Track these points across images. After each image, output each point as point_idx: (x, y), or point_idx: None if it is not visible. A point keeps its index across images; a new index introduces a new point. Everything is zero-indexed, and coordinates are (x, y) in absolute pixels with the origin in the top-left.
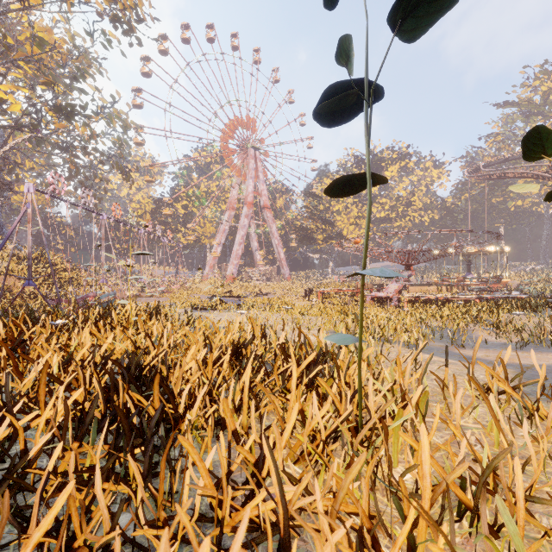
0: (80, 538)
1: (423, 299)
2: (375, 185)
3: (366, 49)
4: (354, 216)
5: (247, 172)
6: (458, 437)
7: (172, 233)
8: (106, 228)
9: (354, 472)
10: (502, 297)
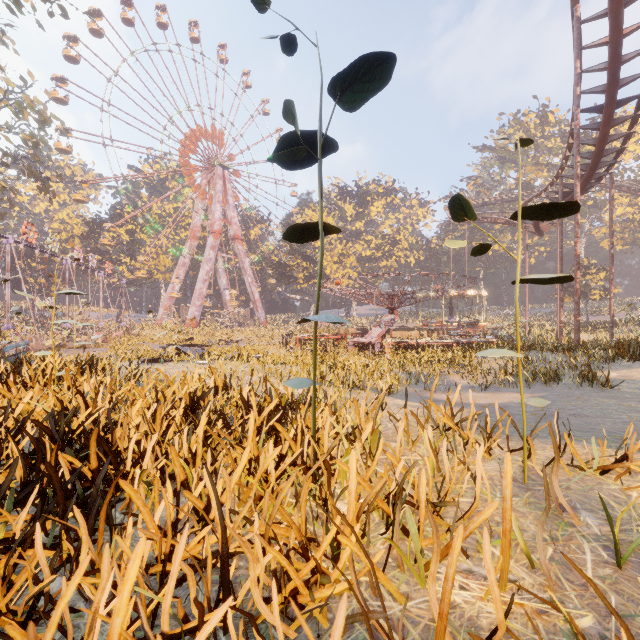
0: (3, 600)
1: (405, 344)
2: (331, 233)
3: (320, 104)
4: (338, 254)
5: (214, 194)
6: (395, 464)
7: (112, 265)
8: (12, 254)
9: (285, 489)
10: (476, 341)
